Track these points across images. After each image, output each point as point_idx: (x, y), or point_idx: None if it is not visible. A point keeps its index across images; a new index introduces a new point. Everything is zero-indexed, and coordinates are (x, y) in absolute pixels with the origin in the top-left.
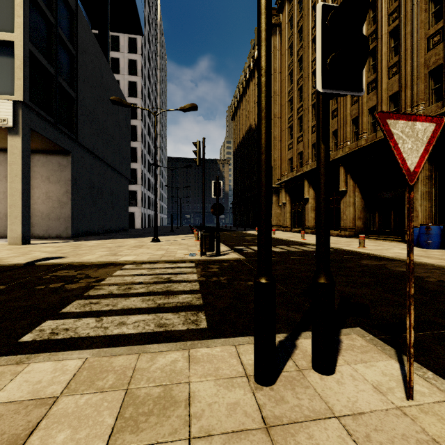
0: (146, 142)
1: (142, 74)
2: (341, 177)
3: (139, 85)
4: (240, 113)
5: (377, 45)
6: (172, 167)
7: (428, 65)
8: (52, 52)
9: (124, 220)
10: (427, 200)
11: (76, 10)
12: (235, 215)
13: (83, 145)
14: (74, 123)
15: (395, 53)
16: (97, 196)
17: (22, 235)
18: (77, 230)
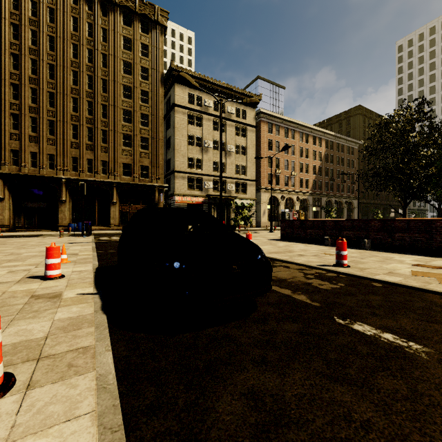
0: None
1: None
2: (1, 187)
3: None
4: None
5: (38, 118)
6: None
7: (72, 154)
8: None
9: None
10: (69, 211)
11: None
12: None
13: None
14: None
15: (50, 133)
16: None
17: None
18: None
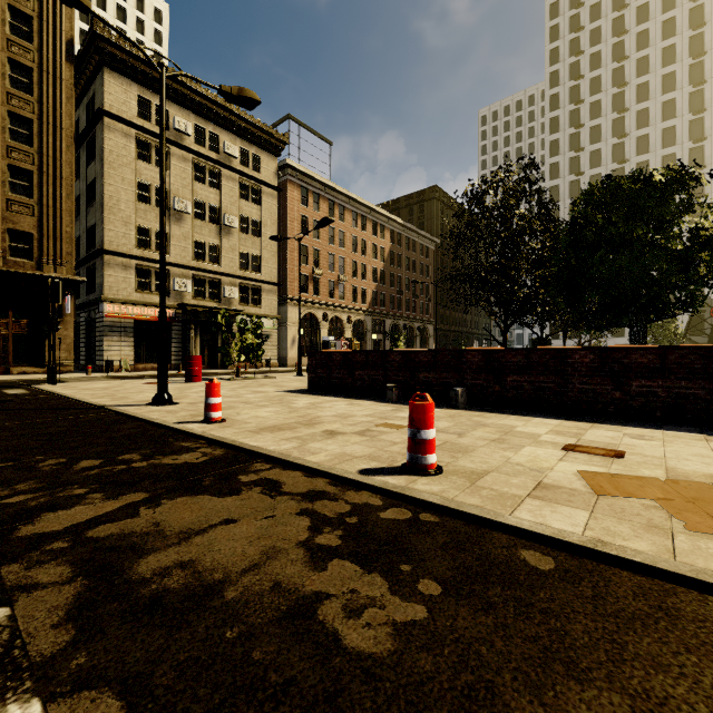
0: None
1: None
2: None
3: None
4: None
5: None
6: None
7: None
8: None
9: None
10: None
11: None
12: None
13: None
14: None
15: None
16: None
17: None
18: None
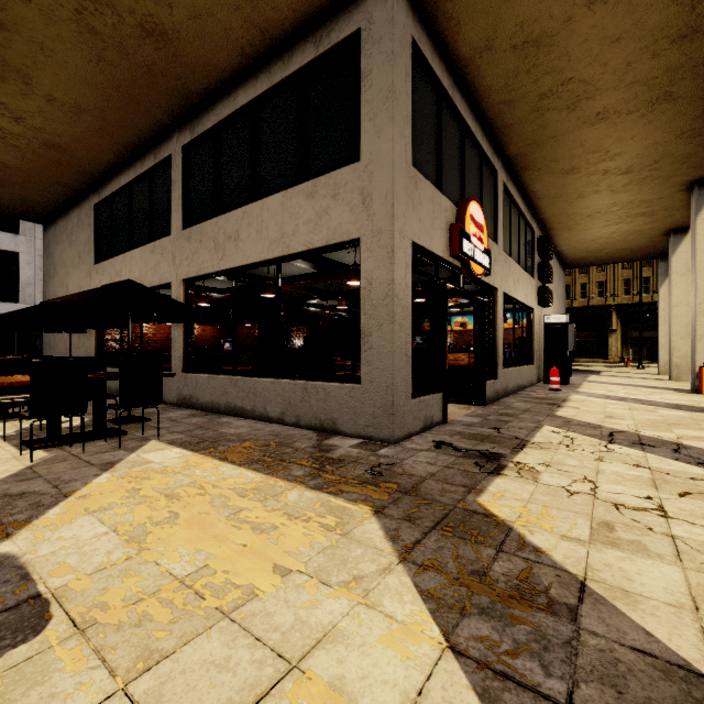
0: None
1: None
2: (614, 319)
3: None
4: None
5: None
6: None
7: None
8: None
9: None
10: None
11: None
12: None
13: None
14: None
15: None
16: None
17: None
18: None
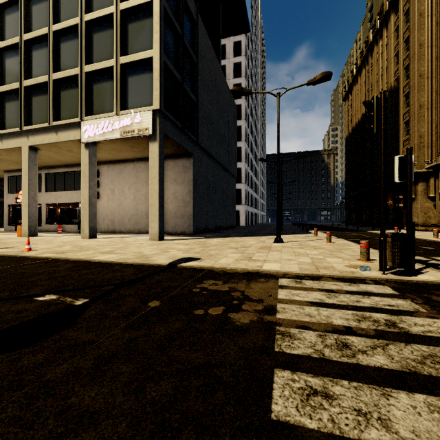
0: (249, 141)
1: (245, 74)
2: None
3: (243, 85)
4: (358, 89)
5: None
6: (281, 160)
7: None
8: (179, 61)
9: (232, 217)
10: None
11: (196, 19)
12: (348, 211)
13: (202, 147)
14: (195, 126)
15: None
16: (212, 195)
17: (159, 231)
18: (197, 227)
